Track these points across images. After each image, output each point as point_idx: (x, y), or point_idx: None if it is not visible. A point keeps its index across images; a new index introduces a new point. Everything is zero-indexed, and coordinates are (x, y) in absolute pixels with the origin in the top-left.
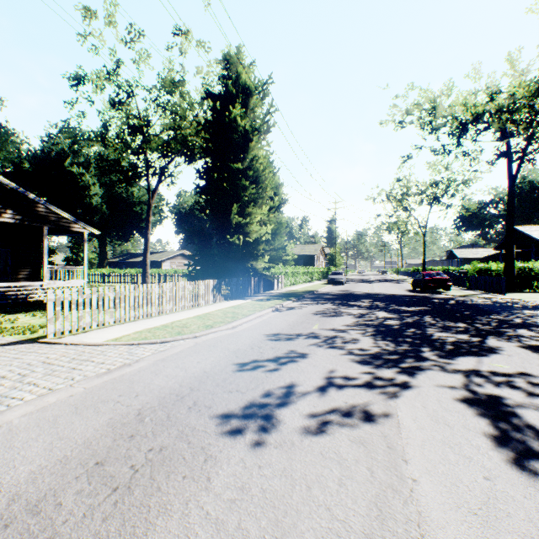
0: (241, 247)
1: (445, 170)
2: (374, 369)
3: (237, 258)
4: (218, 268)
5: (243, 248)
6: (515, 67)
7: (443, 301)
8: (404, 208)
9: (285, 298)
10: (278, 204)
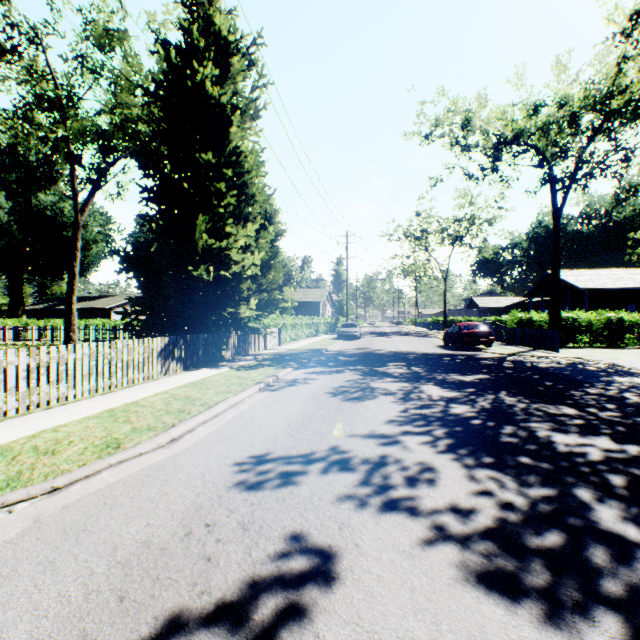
0: (213, 285)
1: (470, 205)
2: (558, 637)
3: (209, 304)
4: (176, 318)
5: (217, 288)
6: (564, 74)
7: (496, 362)
8: (424, 247)
9: (281, 363)
10: (274, 235)
